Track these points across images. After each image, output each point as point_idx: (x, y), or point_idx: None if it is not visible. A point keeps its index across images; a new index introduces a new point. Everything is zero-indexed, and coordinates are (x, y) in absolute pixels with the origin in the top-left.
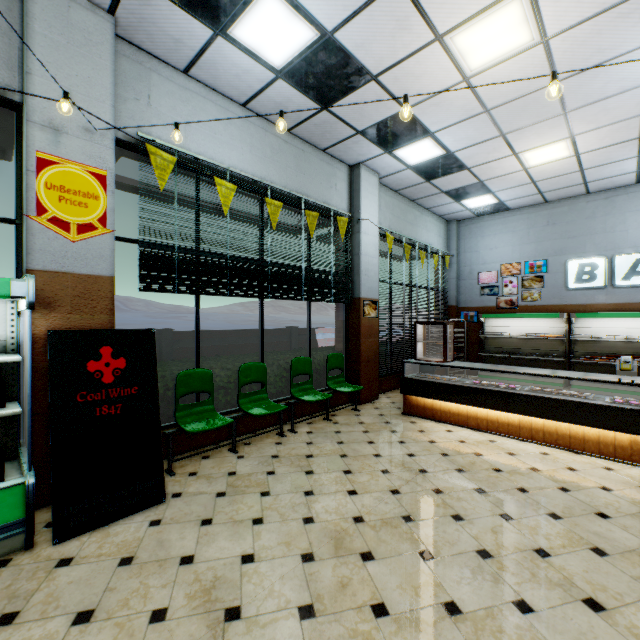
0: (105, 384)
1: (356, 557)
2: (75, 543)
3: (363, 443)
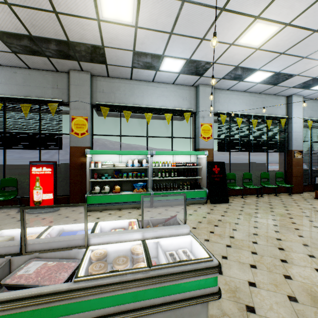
0: (216, 173)
1: (287, 217)
2: (214, 204)
3: (292, 202)
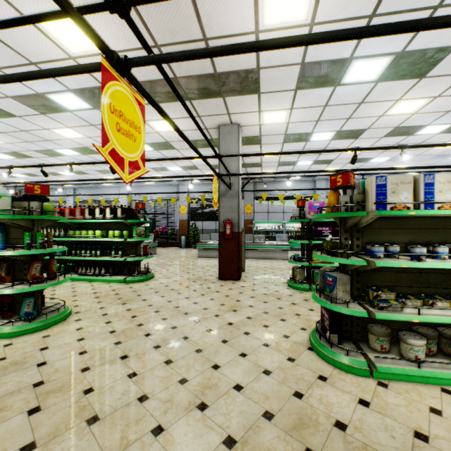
0: None
1: None
2: None
3: None
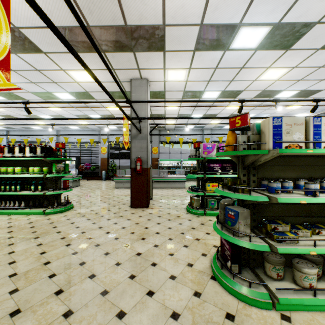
0: None
1: None
2: None
3: None
